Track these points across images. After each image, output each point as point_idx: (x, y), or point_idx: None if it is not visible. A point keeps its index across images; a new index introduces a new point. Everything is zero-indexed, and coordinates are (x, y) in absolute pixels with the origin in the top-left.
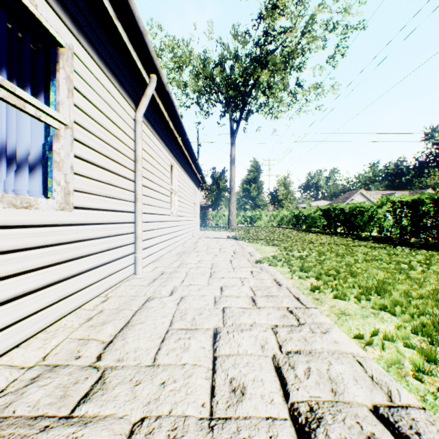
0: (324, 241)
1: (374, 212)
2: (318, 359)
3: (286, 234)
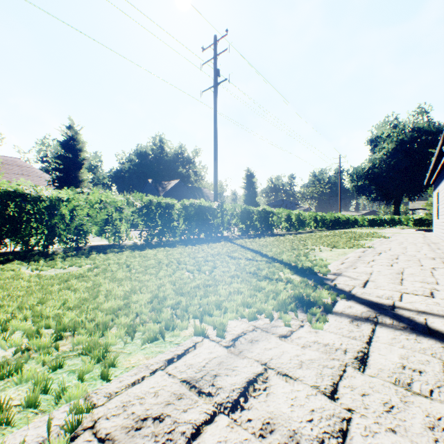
0: (221, 250)
1: (61, 209)
2: (382, 242)
3: (32, 279)
